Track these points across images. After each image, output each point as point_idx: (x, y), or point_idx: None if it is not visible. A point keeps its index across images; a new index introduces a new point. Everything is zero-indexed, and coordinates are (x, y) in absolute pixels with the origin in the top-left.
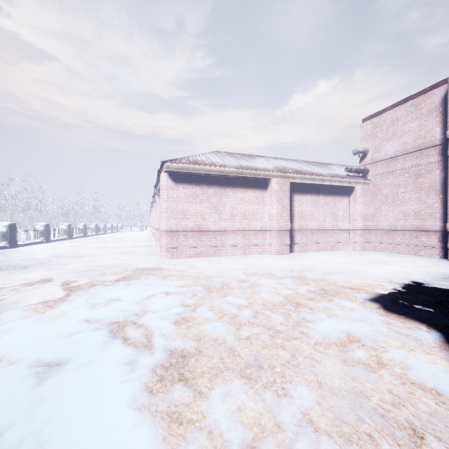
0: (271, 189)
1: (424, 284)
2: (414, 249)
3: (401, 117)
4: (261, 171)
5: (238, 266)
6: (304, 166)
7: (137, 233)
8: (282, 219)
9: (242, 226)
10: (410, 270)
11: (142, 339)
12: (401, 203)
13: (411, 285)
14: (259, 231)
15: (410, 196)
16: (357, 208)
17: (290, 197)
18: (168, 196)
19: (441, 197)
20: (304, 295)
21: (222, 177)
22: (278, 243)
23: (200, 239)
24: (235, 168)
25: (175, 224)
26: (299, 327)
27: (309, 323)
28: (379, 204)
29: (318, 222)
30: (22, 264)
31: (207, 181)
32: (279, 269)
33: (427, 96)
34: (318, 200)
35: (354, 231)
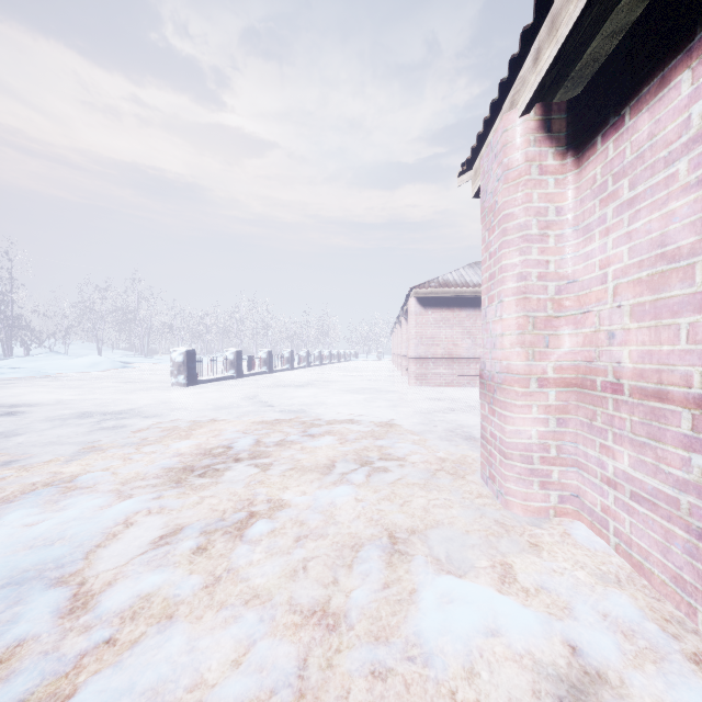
0: None
1: None
2: None
3: None
4: None
5: None
6: None
7: (375, 362)
8: None
9: None
10: None
11: (404, 416)
12: None
13: None
14: None
15: None
16: None
17: None
18: (417, 321)
19: None
20: None
21: (477, 297)
22: None
23: (451, 367)
24: None
25: (424, 350)
26: None
27: None
28: None
29: None
30: (294, 384)
31: (459, 303)
32: None
33: None
34: None
35: None
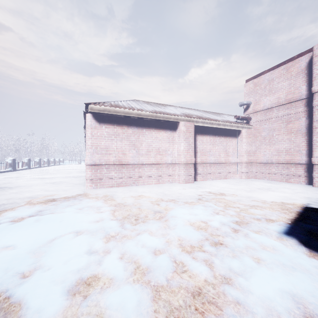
0: (180, 130)
1: (315, 211)
2: (285, 177)
3: (276, 78)
4: (171, 115)
5: (153, 195)
6: (203, 114)
7: (75, 165)
8: (188, 154)
9: (156, 160)
10: (292, 196)
11: None
12: (276, 142)
13: (305, 212)
14: (170, 164)
15: (283, 138)
16: (243, 147)
17: (194, 137)
18: (92, 134)
19: (306, 138)
20: (219, 230)
21: (140, 119)
22: (185, 173)
23: (120, 171)
24: (150, 111)
25: (99, 158)
26: (231, 288)
27: (241, 280)
28: (259, 143)
29: (215, 157)
30: None
31: (127, 122)
32: (188, 198)
33: (296, 62)
34: (215, 140)
35: (241, 164)
